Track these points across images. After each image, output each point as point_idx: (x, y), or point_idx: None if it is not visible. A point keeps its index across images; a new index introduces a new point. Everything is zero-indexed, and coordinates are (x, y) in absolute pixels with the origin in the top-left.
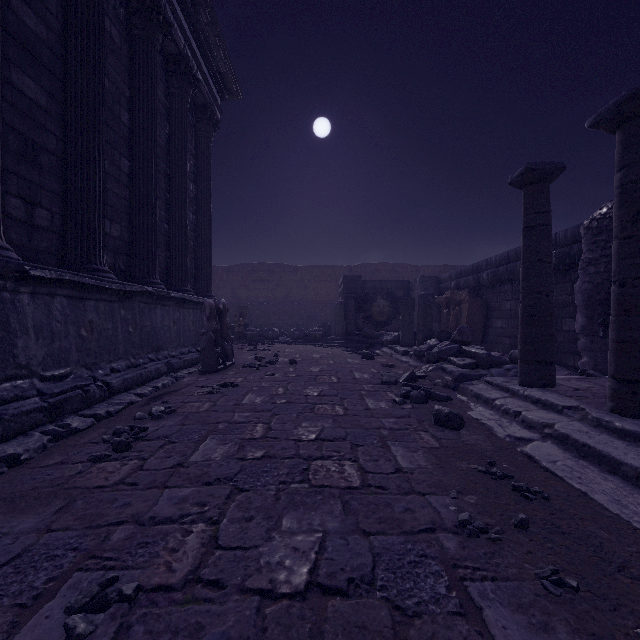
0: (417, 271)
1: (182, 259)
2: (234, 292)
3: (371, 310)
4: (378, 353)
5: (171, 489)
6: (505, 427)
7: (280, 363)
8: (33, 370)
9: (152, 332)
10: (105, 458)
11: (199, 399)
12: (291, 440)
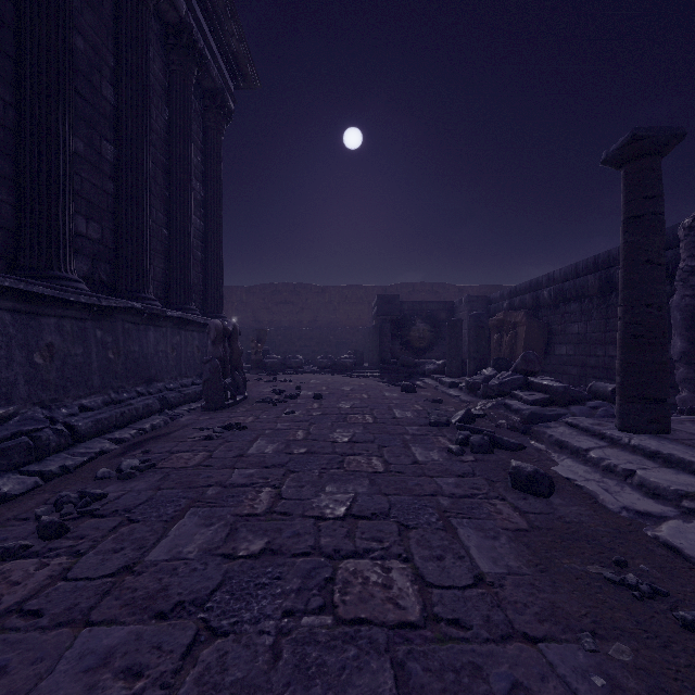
0: (460, 292)
1: (185, 271)
2: (255, 316)
3: (409, 335)
4: (419, 385)
5: (93, 629)
6: (615, 493)
7: (302, 397)
8: None
9: (142, 359)
10: (20, 552)
11: (192, 447)
12: (309, 518)
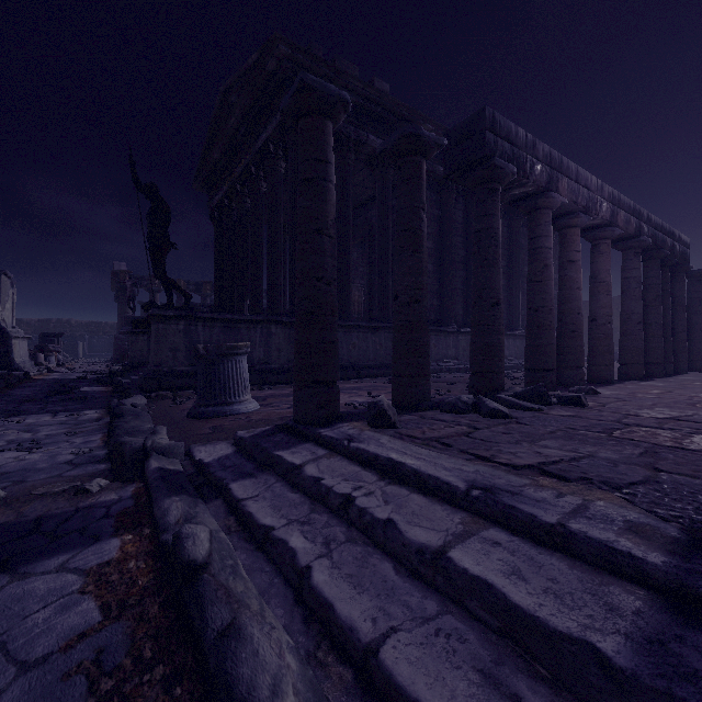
0: None
1: None
2: None
3: None
4: None
5: None
6: None
7: None
8: (506, 357)
9: None
10: None
11: None
12: None
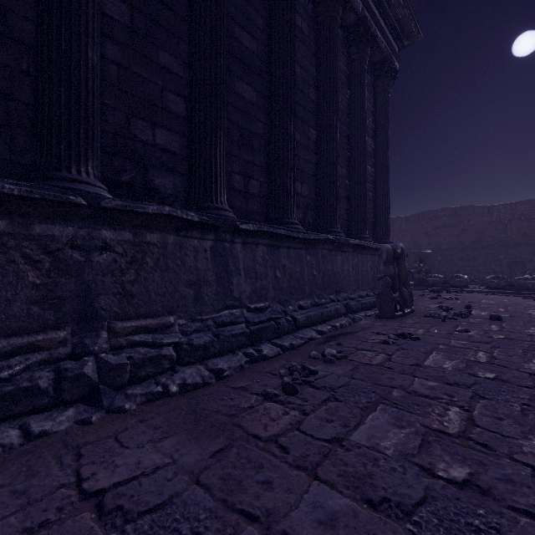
0: None
1: (360, 209)
2: (413, 240)
3: None
4: None
5: (320, 484)
6: None
7: (475, 317)
8: (243, 302)
9: (333, 276)
10: (273, 397)
11: (372, 348)
12: (521, 464)
